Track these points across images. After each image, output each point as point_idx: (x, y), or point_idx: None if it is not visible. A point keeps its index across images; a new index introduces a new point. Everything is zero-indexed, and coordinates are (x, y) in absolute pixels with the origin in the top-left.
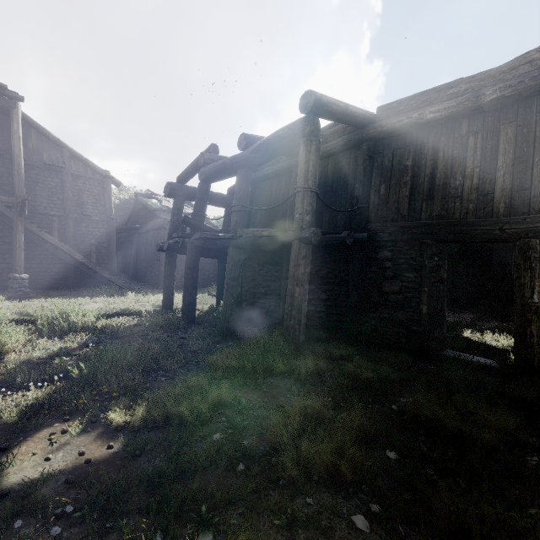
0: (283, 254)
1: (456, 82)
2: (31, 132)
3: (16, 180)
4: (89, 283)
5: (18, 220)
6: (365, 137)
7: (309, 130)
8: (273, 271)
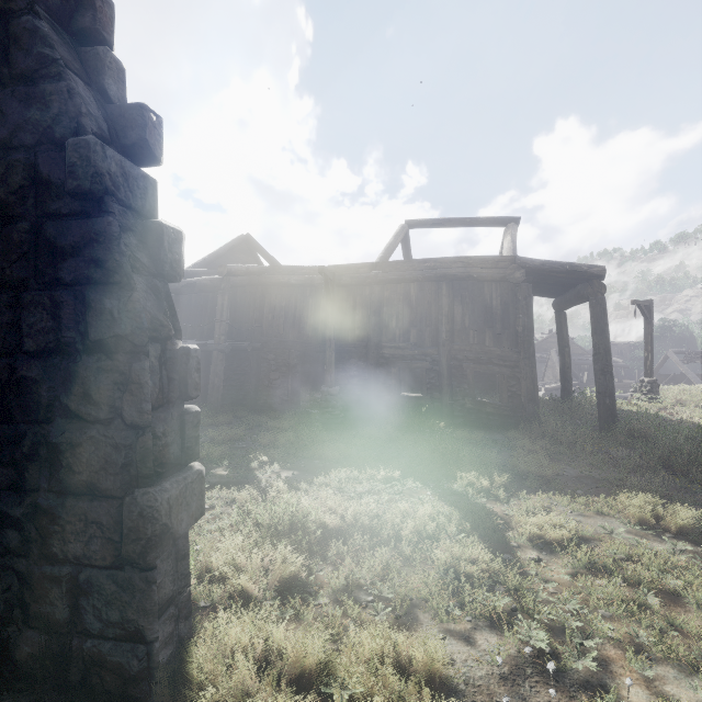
0: (203, 352)
1: (305, 267)
2: None
3: None
4: None
5: None
6: (261, 282)
7: (224, 286)
8: None
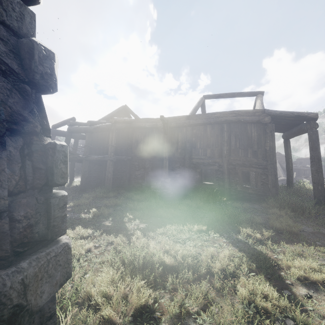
0: (103, 161)
1: (153, 118)
2: None
3: None
4: None
5: None
6: (131, 127)
7: (113, 128)
8: (99, 168)
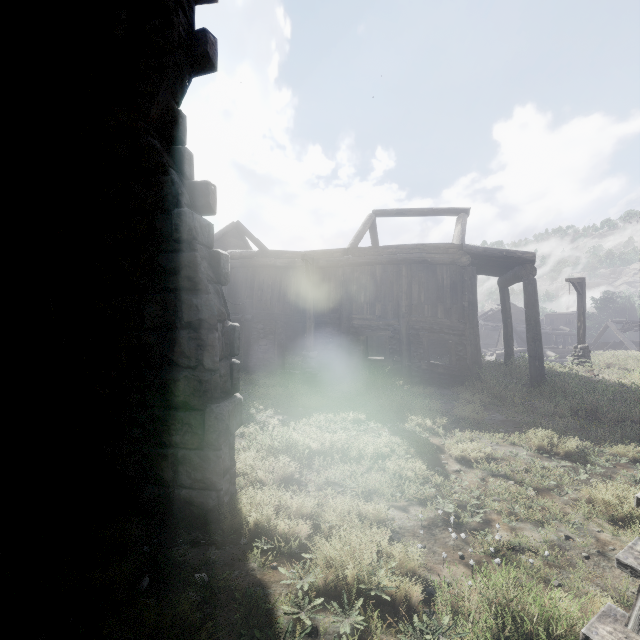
0: None
1: (289, 252)
2: None
3: None
4: None
5: None
6: (251, 264)
7: None
8: None
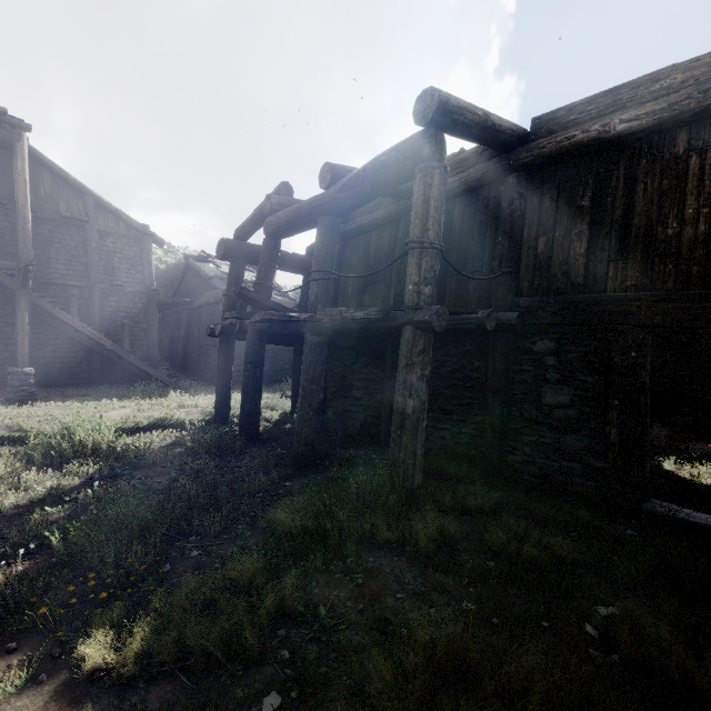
0: (387, 342)
1: (667, 70)
2: (43, 173)
3: (21, 239)
4: (122, 378)
5: (20, 293)
6: (513, 164)
7: (429, 151)
8: (372, 366)
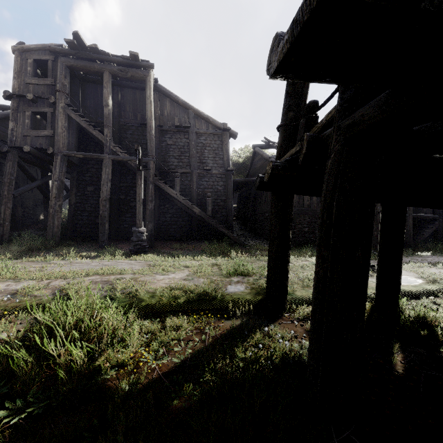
0: None
1: None
2: (166, 101)
3: (148, 142)
4: (210, 236)
5: (137, 174)
6: None
7: None
8: None
